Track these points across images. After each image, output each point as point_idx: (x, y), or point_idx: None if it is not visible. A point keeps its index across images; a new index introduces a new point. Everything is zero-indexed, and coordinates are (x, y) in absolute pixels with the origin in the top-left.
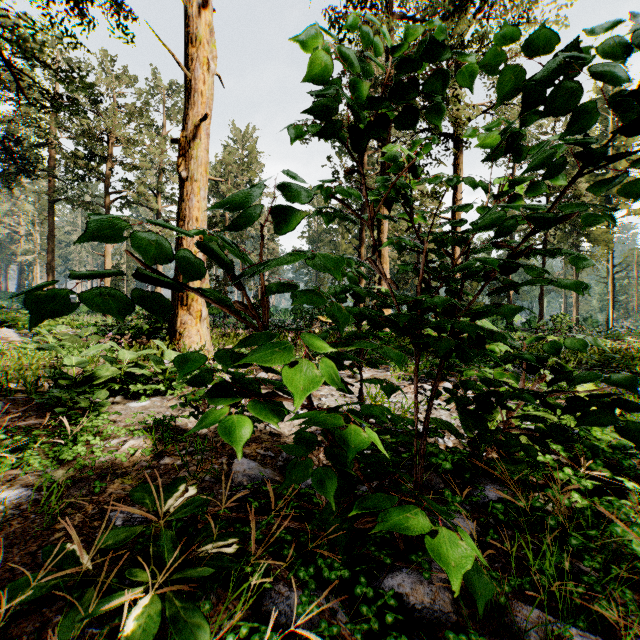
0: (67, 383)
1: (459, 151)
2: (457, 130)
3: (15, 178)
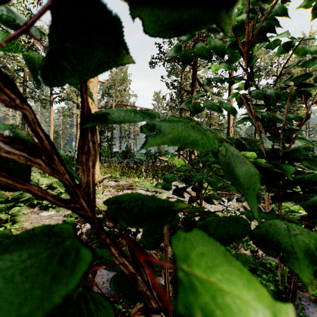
0: (3, 200)
1: (232, 71)
2: None
3: None
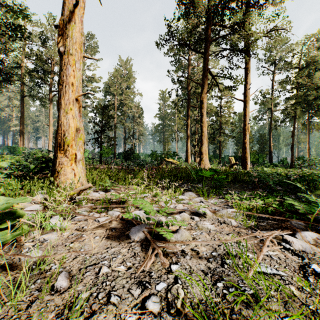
0: None
1: (248, 60)
2: (247, 47)
3: (2, 84)
